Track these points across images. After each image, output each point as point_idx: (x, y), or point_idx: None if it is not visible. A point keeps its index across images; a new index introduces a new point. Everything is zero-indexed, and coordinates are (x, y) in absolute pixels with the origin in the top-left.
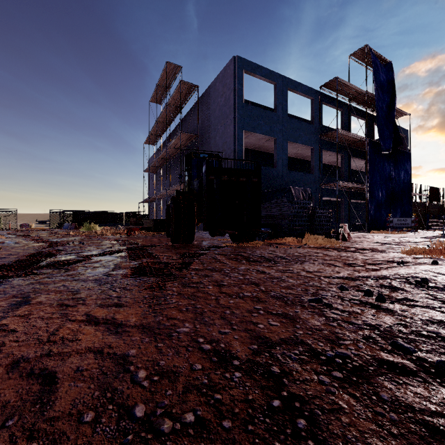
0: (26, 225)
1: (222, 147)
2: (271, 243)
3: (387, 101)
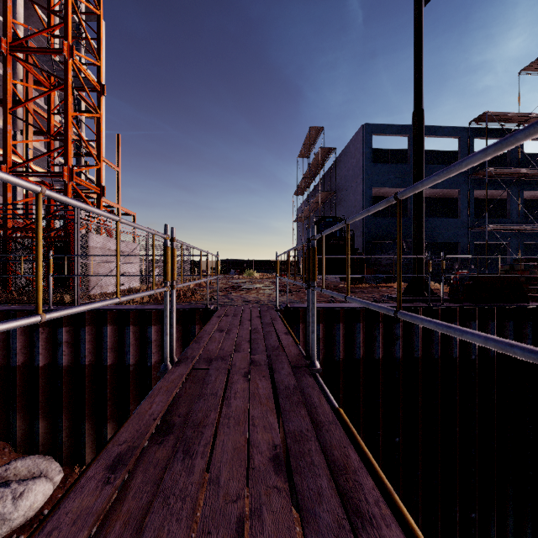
0: (204, 271)
1: (354, 203)
2: (380, 286)
3: None
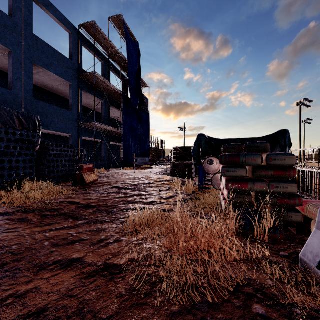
0: None
1: None
2: None
3: (136, 69)
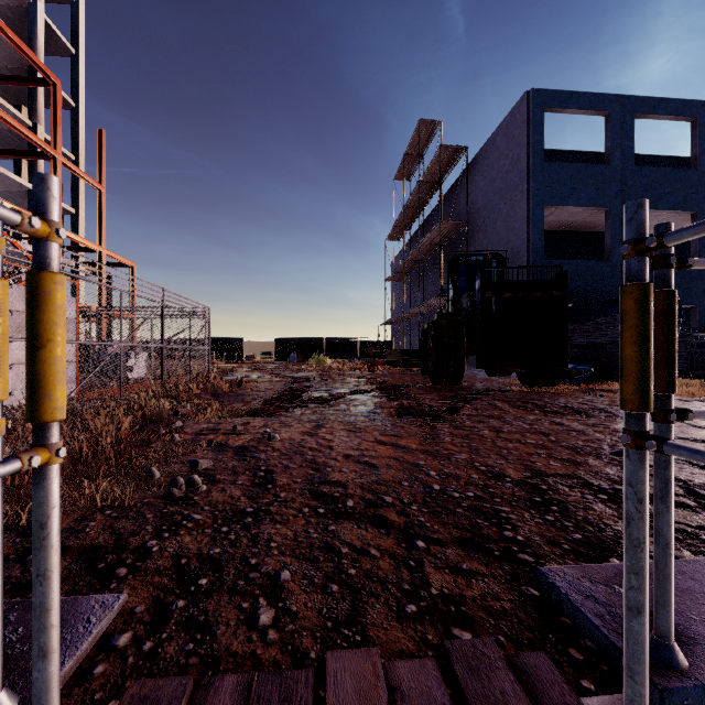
0: (251, 357)
1: (506, 236)
2: (592, 388)
3: None
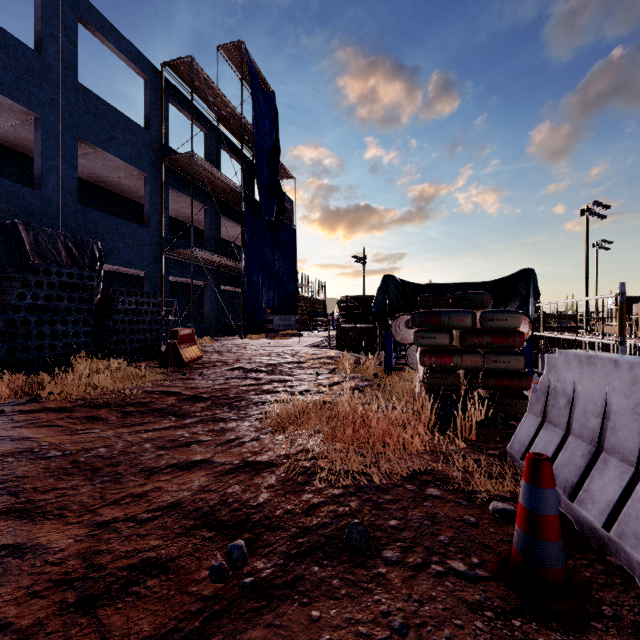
0: None
1: None
2: None
3: (270, 145)
